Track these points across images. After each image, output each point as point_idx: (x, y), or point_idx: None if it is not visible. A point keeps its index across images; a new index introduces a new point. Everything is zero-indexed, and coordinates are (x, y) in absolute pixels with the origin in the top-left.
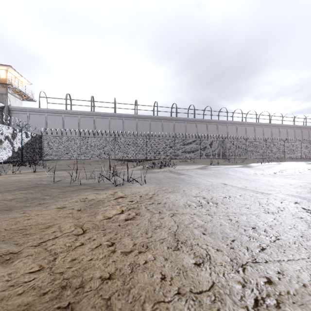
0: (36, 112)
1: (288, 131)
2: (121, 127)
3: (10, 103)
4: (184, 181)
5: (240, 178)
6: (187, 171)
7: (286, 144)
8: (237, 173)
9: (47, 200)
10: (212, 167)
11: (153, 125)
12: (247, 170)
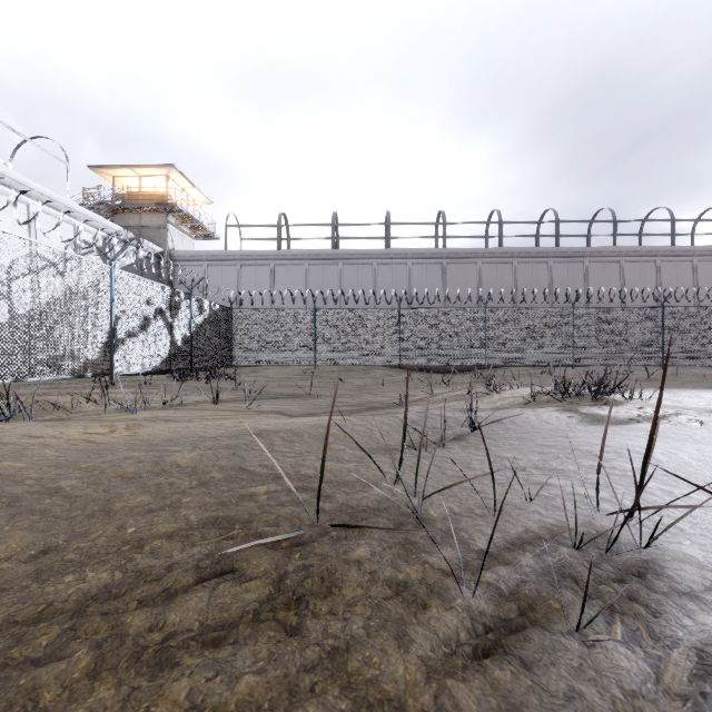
0: (219, 262)
1: None
2: (403, 283)
3: (173, 246)
4: None
5: None
6: None
7: None
8: None
9: None
10: None
11: (488, 274)
12: None
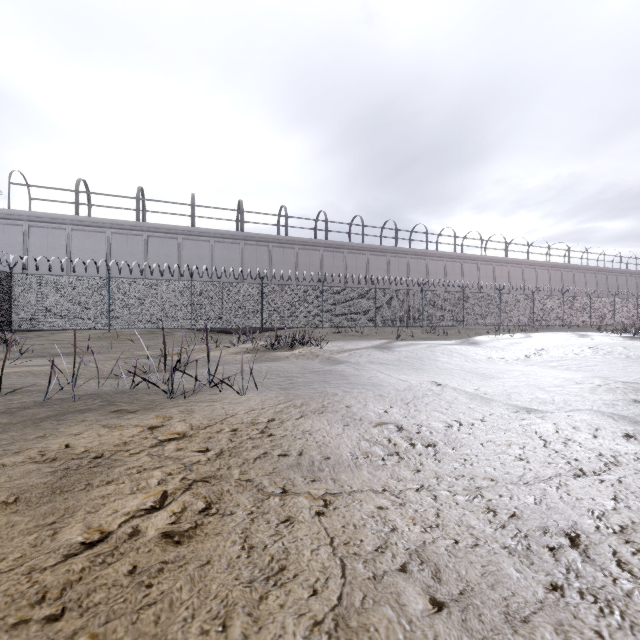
0: None
1: (538, 273)
2: (206, 257)
3: None
4: (346, 378)
5: (464, 369)
6: (351, 355)
7: (537, 297)
8: (455, 357)
9: None
10: (402, 346)
11: (277, 256)
12: (472, 350)
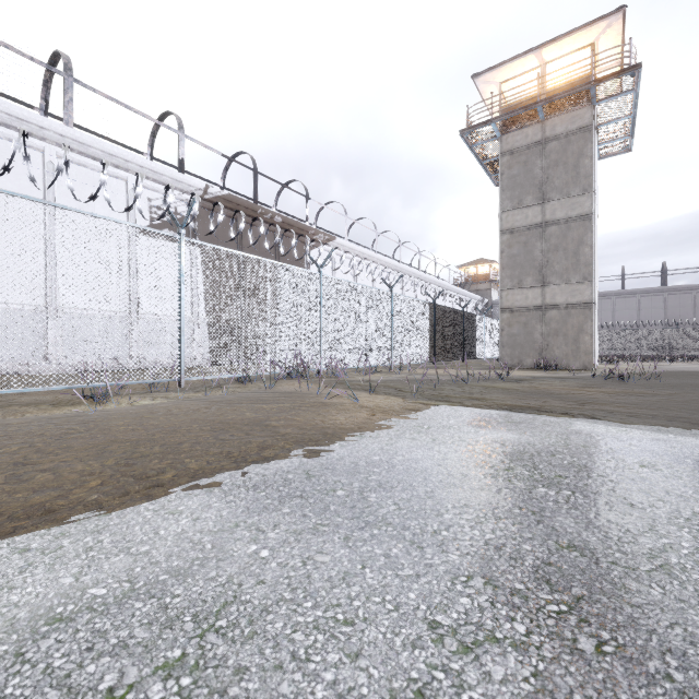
0: None
1: None
2: (633, 308)
3: (492, 297)
4: None
5: None
6: None
7: None
8: None
9: None
10: None
11: None
12: None
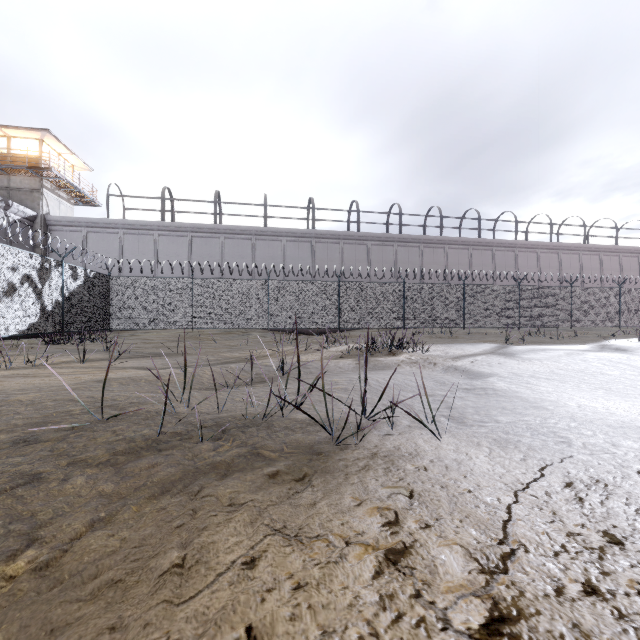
0: (100, 229)
1: None
2: (278, 257)
3: (48, 210)
4: (537, 405)
5: None
6: (477, 364)
7: None
8: (628, 370)
9: None
10: (527, 352)
11: (348, 253)
12: (638, 360)
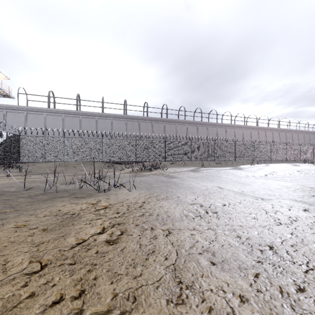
0: (14, 110)
1: (273, 134)
2: (109, 127)
3: None
4: (177, 184)
5: (233, 181)
6: (179, 174)
7: (273, 146)
8: (230, 175)
9: (9, 214)
10: (204, 170)
11: (143, 126)
12: (239, 172)
